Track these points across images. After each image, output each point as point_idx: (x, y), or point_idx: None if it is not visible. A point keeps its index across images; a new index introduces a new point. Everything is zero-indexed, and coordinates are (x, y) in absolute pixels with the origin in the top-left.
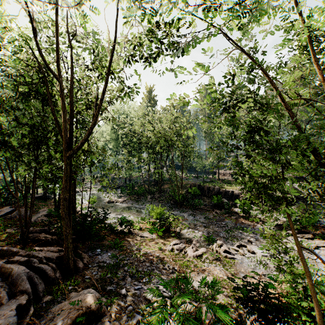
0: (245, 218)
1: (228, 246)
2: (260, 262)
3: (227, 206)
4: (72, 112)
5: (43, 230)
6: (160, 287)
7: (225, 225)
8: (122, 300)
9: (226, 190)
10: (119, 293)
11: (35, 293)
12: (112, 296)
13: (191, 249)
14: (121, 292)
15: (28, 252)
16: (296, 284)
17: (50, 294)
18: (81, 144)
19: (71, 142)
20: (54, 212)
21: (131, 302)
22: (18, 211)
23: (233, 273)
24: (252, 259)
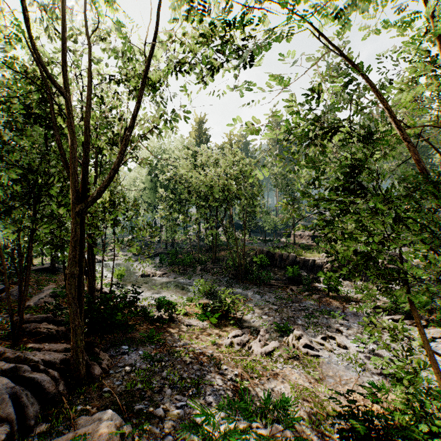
0: (332, 298)
1: (309, 338)
2: (355, 361)
3: (307, 281)
4: (85, 148)
5: (46, 318)
6: (214, 402)
7: (304, 307)
8: (156, 426)
9: (305, 258)
10: (153, 414)
11: (23, 420)
12: (143, 420)
13: (257, 343)
14: (156, 413)
15: (19, 353)
16: (419, 403)
17: (47, 420)
18: (96, 194)
19: (83, 191)
20: (61, 291)
21: (171, 429)
22: (6, 292)
23: (318, 378)
24: (344, 357)
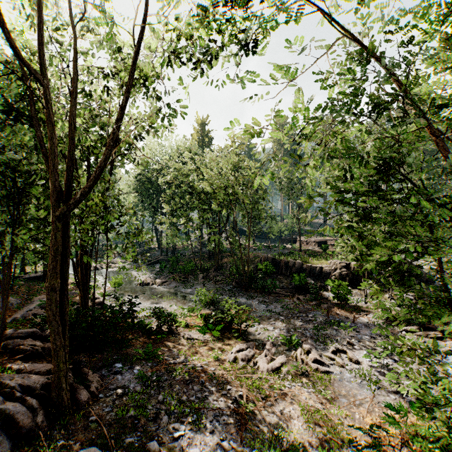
0: (341, 307)
1: (319, 352)
2: (369, 378)
3: (314, 290)
4: (71, 144)
5: (32, 333)
6: (216, 430)
7: (312, 318)
8: None
9: (312, 265)
10: (146, 448)
11: None
12: None
13: (263, 358)
14: (150, 447)
15: None
16: None
17: None
18: (81, 196)
19: (68, 193)
20: None
21: None
22: None
23: (330, 398)
24: (357, 373)
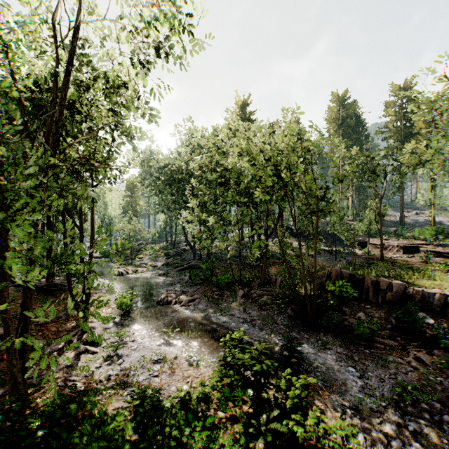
0: None
1: None
2: None
3: None
4: None
5: None
6: None
7: None
8: None
9: (424, 290)
10: None
11: None
12: None
13: None
14: None
15: None
16: None
17: None
18: None
19: None
20: None
21: None
22: None
23: None
24: None
